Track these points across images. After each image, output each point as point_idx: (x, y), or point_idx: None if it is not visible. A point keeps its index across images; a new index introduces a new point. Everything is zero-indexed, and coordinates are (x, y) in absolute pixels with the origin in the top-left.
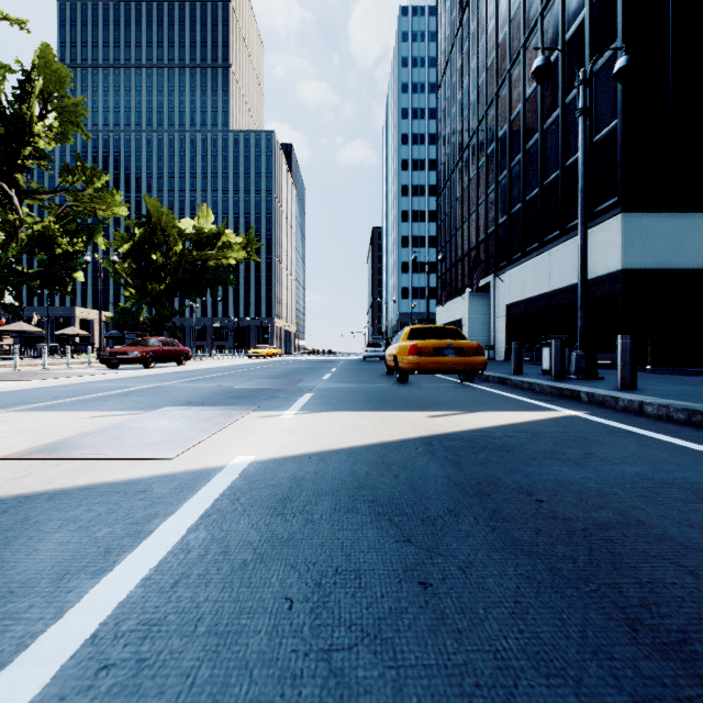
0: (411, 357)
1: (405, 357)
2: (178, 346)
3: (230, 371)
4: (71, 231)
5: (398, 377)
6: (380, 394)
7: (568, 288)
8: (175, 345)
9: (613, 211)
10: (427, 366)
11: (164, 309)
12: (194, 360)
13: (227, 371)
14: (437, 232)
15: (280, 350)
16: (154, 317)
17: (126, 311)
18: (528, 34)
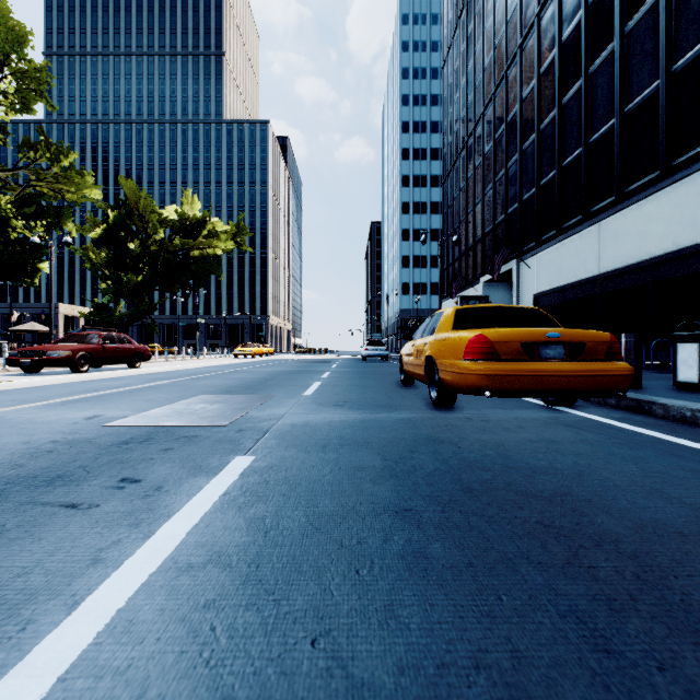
0: (473, 362)
1: (459, 362)
2: (129, 343)
3: (178, 378)
4: (35, 214)
5: (435, 397)
6: (427, 464)
7: (630, 268)
8: (124, 342)
9: None
10: (512, 381)
11: (141, 303)
12: (166, 360)
13: (175, 378)
14: (443, 219)
15: (272, 349)
16: (130, 312)
17: (101, 305)
18: None
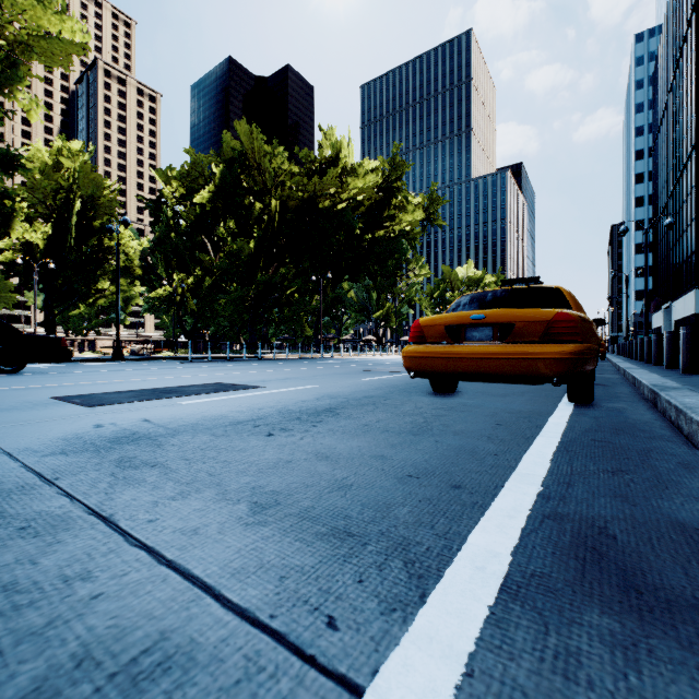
0: None
1: None
2: None
3: None
4: None
5: None
6: None
7: (686, 317)
8: None
9: (692, 288)
10: None
11: None
12: None
13: None
14: (653, 257)
15: None
16: None
17: None
18: (679, 176)
